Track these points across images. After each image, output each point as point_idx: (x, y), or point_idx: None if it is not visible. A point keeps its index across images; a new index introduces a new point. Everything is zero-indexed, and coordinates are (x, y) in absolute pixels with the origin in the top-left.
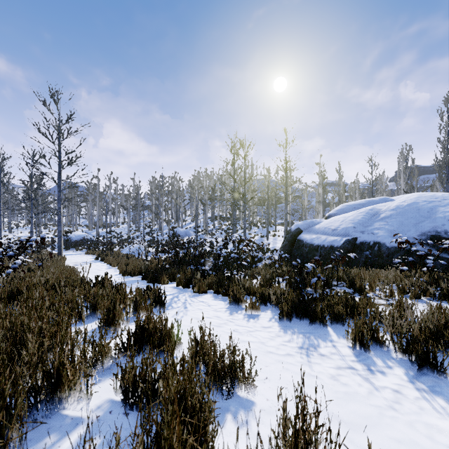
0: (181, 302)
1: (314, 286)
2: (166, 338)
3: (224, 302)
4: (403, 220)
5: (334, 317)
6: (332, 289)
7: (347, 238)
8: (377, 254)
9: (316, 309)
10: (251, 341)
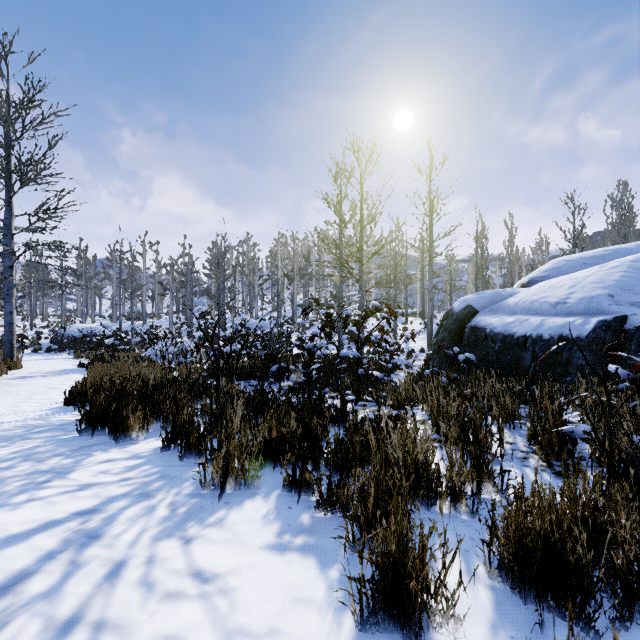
0: (30, 635)
1: None
2: None
3: (322, 568)
4: None
5: None
6: None
7: (602, 319)
8: None
9: None
10: None
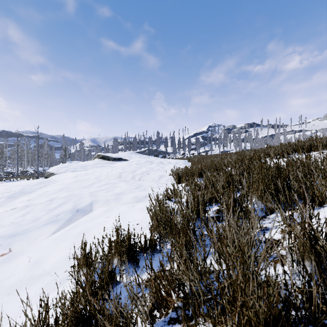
0: None
1: None
2: None
3: None
4: None
5: None
6: None
7: None
8: None
9: None
10: None
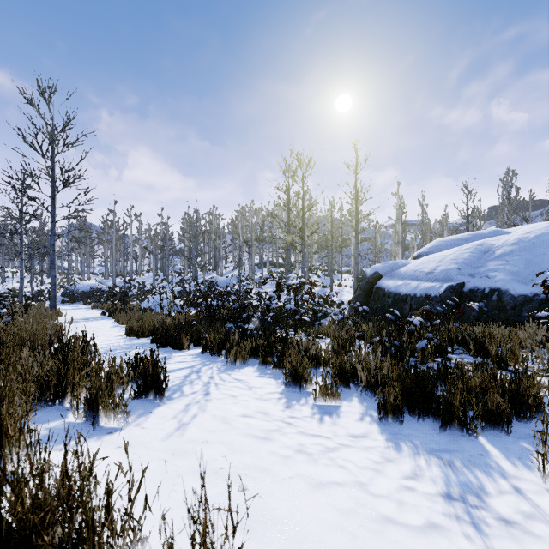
0: (201, 382)
1: (419, 353)
2: (85, 542)
3: (275, 380)
4: (532, 258)
5: (488, 416)
6: (448, 358)
7: (450, 284)
8: (496, 306)
9: (450, 400)
10: (337, 481)
